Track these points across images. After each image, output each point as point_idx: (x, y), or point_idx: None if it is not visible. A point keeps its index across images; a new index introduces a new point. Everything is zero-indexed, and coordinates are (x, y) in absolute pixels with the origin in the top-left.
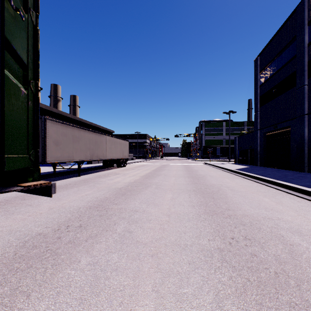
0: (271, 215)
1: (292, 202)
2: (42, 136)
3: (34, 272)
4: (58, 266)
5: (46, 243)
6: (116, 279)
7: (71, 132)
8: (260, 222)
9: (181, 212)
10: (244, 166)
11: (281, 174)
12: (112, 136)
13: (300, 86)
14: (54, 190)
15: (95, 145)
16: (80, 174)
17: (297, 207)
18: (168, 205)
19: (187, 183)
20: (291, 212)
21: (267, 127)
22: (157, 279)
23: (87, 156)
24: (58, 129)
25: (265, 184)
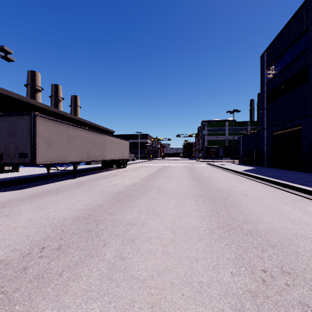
0: (303, 231)
1: None
2: (31, 135)
3: None
4: None
5: (3, 280)
6: None
7: (65, 130)
8: (293, 243)
9: (189, 225)
10: (250, 167)
11: (294, 176)
12: (111, 136)
13: None
14: None
15: (92, 144)
16: (76, 175)
17: None
18: (173, 216)
19: (192, 187)
20: None
21: (274, 126)
22: None
23: (83, 157)
24: (50, 127)
25: (279, 188)
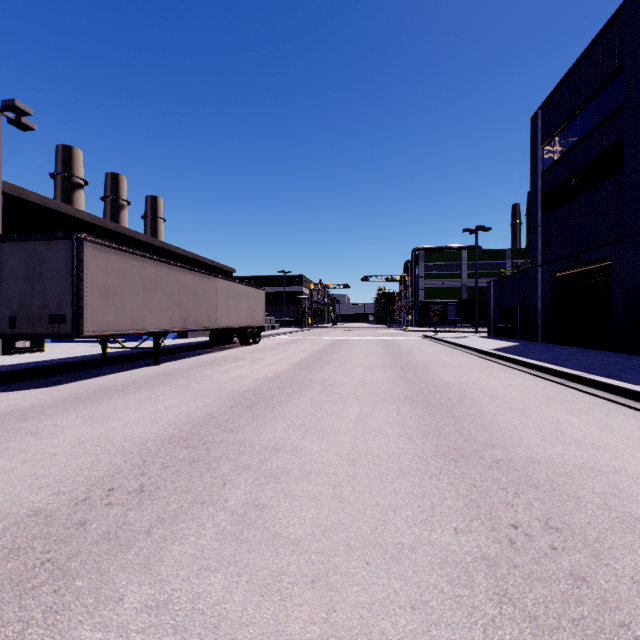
0: (596, 460)
1: (636, 426)
2: (72, 278)
3: None
4: (60, 614)
5: (47, 541)
6: None
7: (139, 269)
8: (574, 480)
9: (382, 451)
10: (509, 344)
11: (594, 360)
12: (228, 280)
13: (633, 171)
14: None
15: (191, 297)
16: (160, 359)
17: None
18: (352, 435)
19: (392, 381)
20: None
21: (558, 260)
22: None
23: (174, 322)
24: (109, 263)
25: (562, 384)
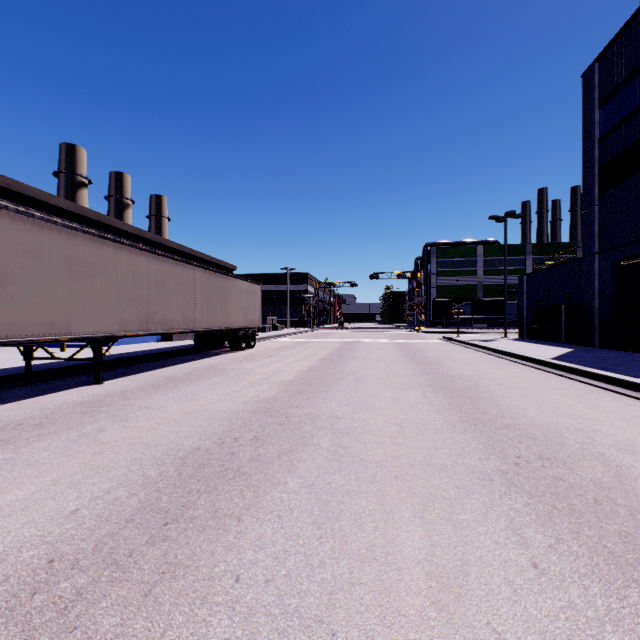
0: None
1: None
2: None
3: None
4: None
5: None
6: None
7: (62, 246)
8: None
9: None
10: (561, 349)
11: None
12: (212, 270)
13: None
14: None
15: (155, 289)
16: (114, 373)
17: None
18: None
19: (449, 424)
20: None
21: (626, 244)
22: None
23: (126, 323)
24: None
25: None
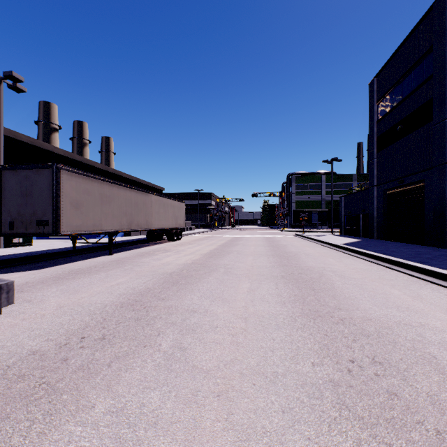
0: (409, 319)
1: (437, 296)
2: (53, 195)
3: (10, 430)
4: (54, 416)
5: (42, 370)
6: (154, 445)
7: (99, 189)
8: (393, 332)
9: (265, 312)
10: (354, 240)
11: (412, 251)
12: (160, 195)
13: (439, 121)
14: (7, 298)
15: (134, 208)
16: (112, 251)
17: (446, 304)
18: (244, 302)
19: (272, 266)
20: (440, 314)
21: (388, 182)
22: (228, 446)
23: (122, 225)
24: (78, 184)
25: (389, 267)
